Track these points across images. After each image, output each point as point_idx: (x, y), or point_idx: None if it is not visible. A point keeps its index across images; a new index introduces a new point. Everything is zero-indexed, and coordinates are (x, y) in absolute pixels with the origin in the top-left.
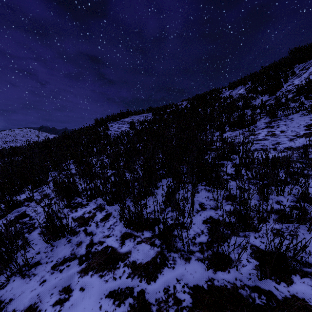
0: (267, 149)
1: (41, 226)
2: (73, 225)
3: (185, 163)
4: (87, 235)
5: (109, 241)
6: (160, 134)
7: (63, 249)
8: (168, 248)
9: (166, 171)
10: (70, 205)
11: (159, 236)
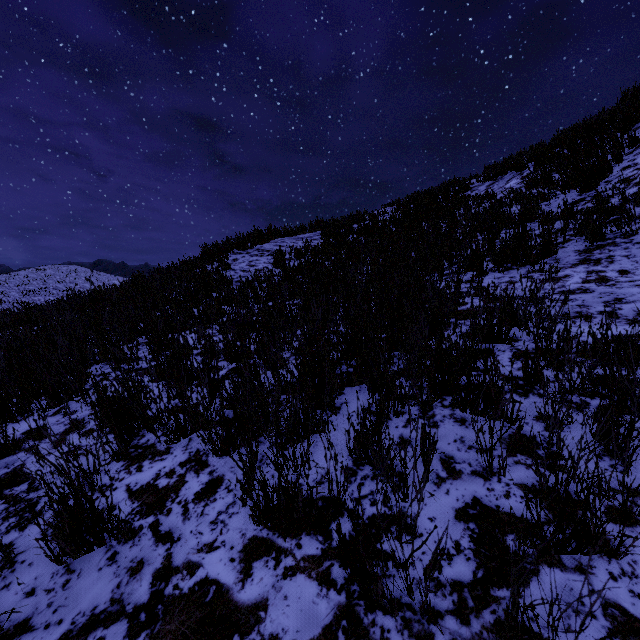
0: (595, 316)
1: (52, 511)
2: (129, 509)
3: (402, 351)
4: (158, 540)
5: (212, 562)
6: (339, 277)
7: (94, 584)
8: (367, 595)
9: (357, 368)
10: (128, 452)
11: (342, 560)
